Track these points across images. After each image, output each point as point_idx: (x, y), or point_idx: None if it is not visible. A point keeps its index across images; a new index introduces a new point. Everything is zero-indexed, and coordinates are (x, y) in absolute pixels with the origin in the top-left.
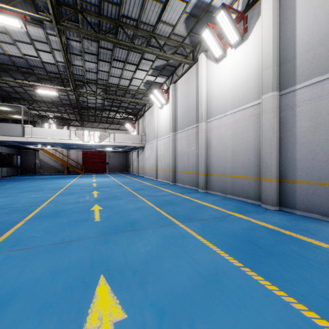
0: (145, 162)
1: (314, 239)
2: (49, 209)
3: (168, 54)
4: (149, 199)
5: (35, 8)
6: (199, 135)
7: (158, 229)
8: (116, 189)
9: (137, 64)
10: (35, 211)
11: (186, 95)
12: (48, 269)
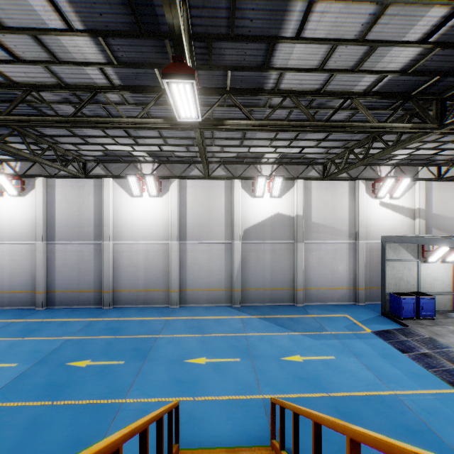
0: None
1: (57, 319)
2: None
3: None
4: None
5: None
6: None
7: None
8: None
9: None
10: None
11: None
12: None
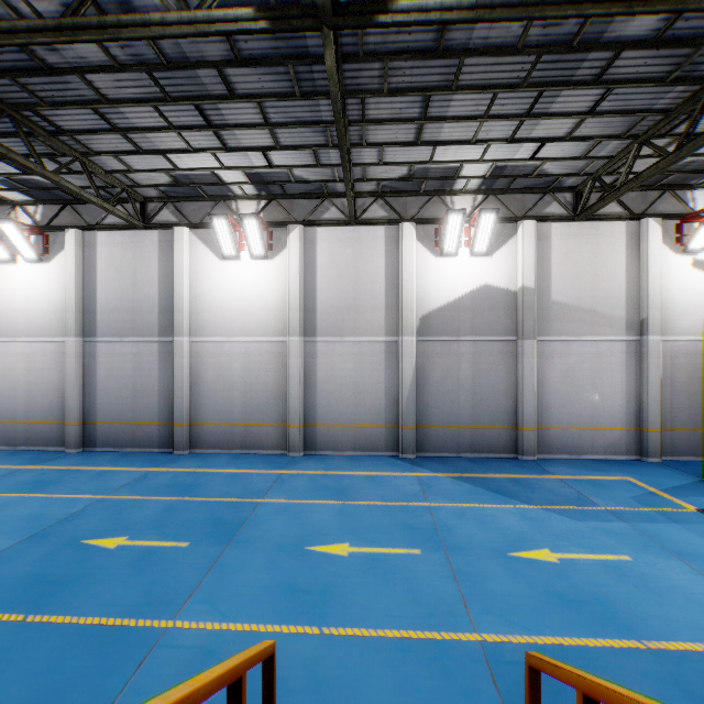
0: None
1: (93, 466)
2: None
3: None
4: None
5: None
6: None
7: None
8: None
9: None
10: None
11: None
12: None
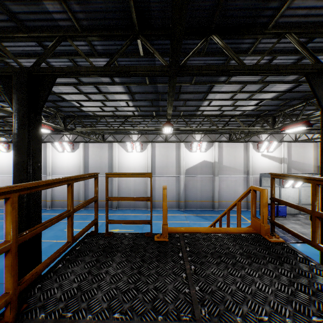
0: None
1: (93, 214)
2: None
3: None
4: None
5: None
6: None
7: (59, 223)
8: None
9: None
10: None
11: None
12: (52, 234)
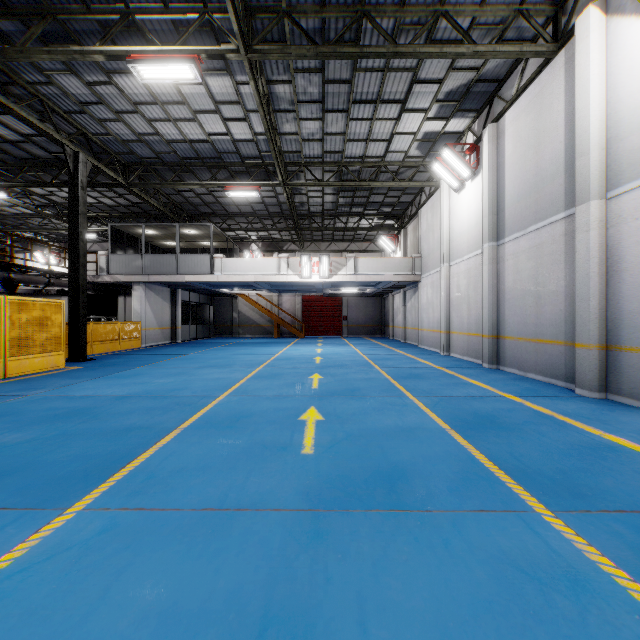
0: (421, 315)
1: None
2: (227, 409)
3: (483, 46)
4: (434, 406)
5: (215, 38)
6: (576, 239)
7: (468, 517)
8: (358, 372)
9: (403, 99)
10: (203, 409)
11: (533, 141)
12: (156, 604)
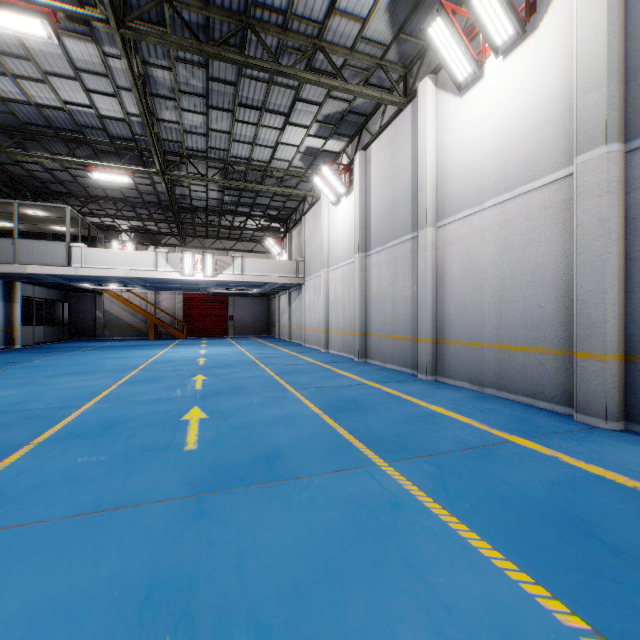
0: (304, 316)
1: None
2: (95, 417)
3: (352, 85)
4: (311, 396)
5: None
6: (418, 256)
7: (329, 477)
8: (244, 371)
9: (287, 113)
10: (64, 420)
11: (390, 172)
12: (28, 606)
